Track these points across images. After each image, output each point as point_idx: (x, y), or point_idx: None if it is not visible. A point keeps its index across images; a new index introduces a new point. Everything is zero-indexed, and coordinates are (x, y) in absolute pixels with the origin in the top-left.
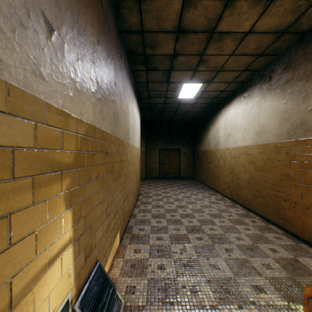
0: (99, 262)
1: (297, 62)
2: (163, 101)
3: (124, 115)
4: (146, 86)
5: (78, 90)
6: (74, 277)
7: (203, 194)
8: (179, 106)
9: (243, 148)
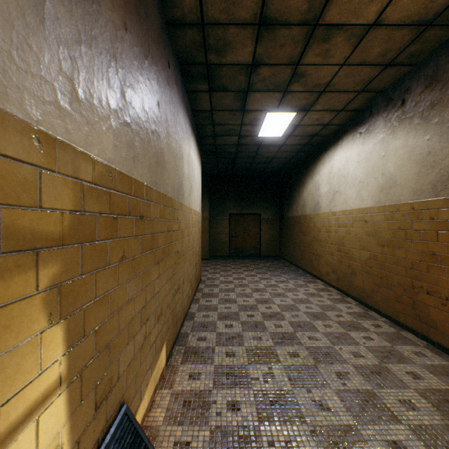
0: (125, 405)
1: None
2: (235, 141)
3: (174, 159)
4: (210, 116)
5: (79, 99)
6: (69, 448)
7: (296, 281)
8: (259, 148)
9: (357, 212)
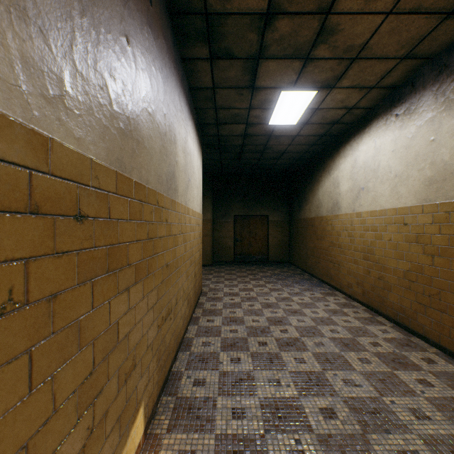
0: None
1: None
2: (241, 130)
3: (161, 138)
4: (212, 97)
5: None
6: None
7: (312, 293)
8: (269, 140)
9: (393, 213)
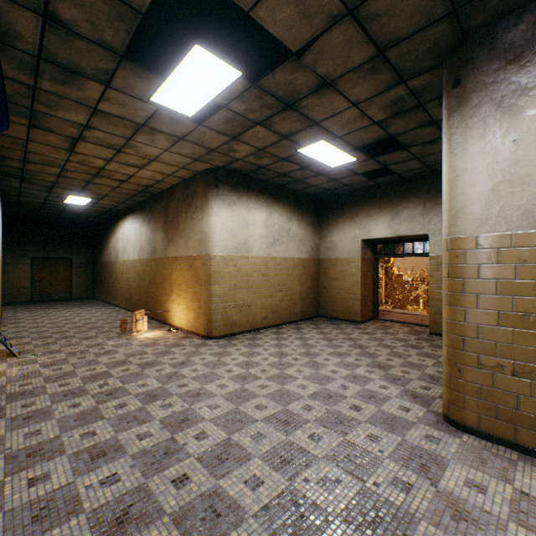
0: None
1: (154, 209)
2: (42, 201)
3: None
4: (19, 189)
5: None
6: None
7: (99, 309)
8: (67, 208)
9: (134, 262)
